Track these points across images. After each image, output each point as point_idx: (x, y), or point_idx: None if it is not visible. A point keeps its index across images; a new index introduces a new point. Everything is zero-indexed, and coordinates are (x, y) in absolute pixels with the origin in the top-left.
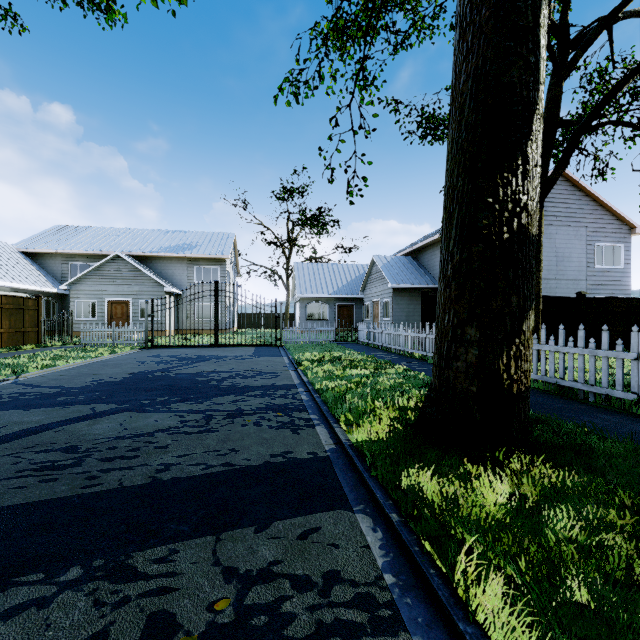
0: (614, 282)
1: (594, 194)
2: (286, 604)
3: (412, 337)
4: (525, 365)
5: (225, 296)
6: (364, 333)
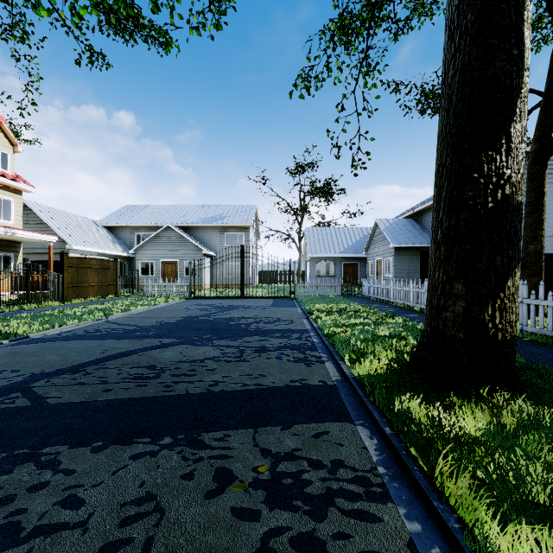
0: None
1: None
2: (305, 474)
3: (412, 292)
4: (510, 316)
5: (249, 257)
6: (367, 288)
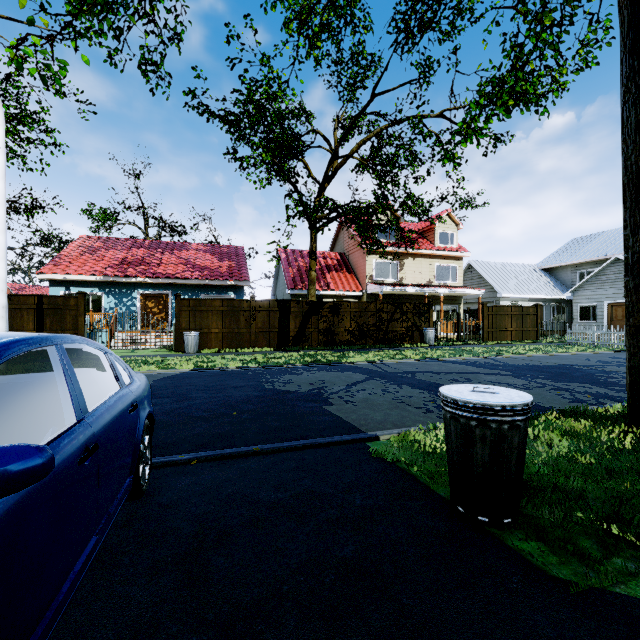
0: None
1: None
2: None
3: None
4: None
5: None
6: None
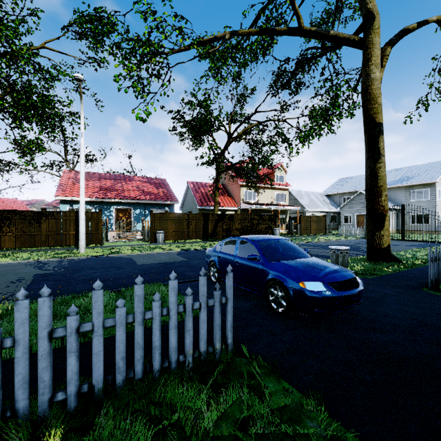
0: None
1: None
2: None
3: None
4: (379, 242)
5: (408, 212)
6: None
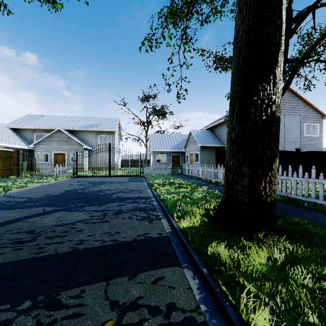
0: (314, 143)
1: (304, 98)
2: (145, 323)
3: (211, 172)
4: (274, 187)
5: (114, 150)
6: (186, 169)
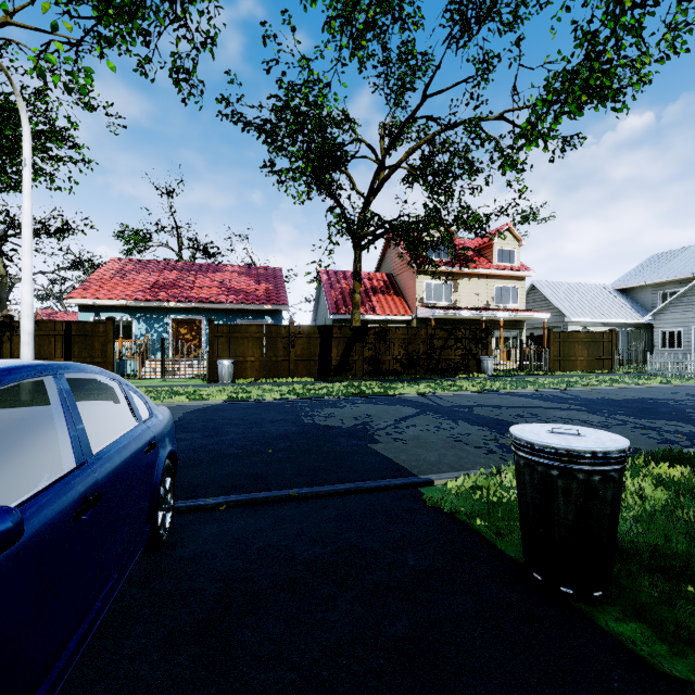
0: None
1: None
2: None
3: None
4: None
5: None
6: None
